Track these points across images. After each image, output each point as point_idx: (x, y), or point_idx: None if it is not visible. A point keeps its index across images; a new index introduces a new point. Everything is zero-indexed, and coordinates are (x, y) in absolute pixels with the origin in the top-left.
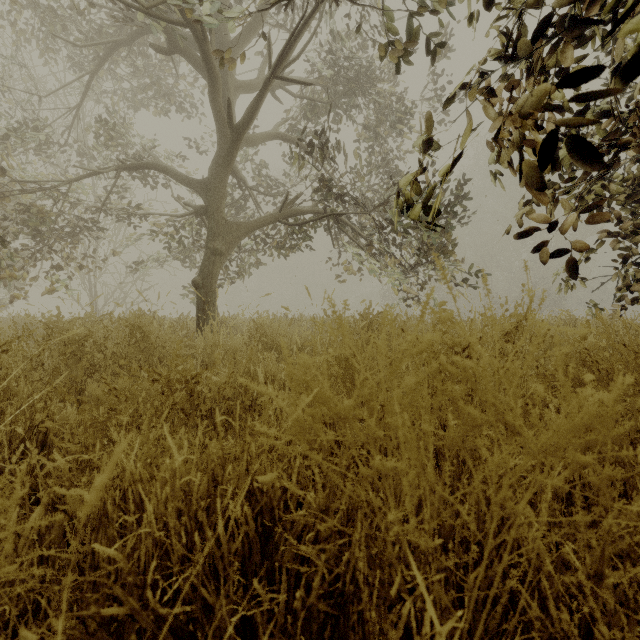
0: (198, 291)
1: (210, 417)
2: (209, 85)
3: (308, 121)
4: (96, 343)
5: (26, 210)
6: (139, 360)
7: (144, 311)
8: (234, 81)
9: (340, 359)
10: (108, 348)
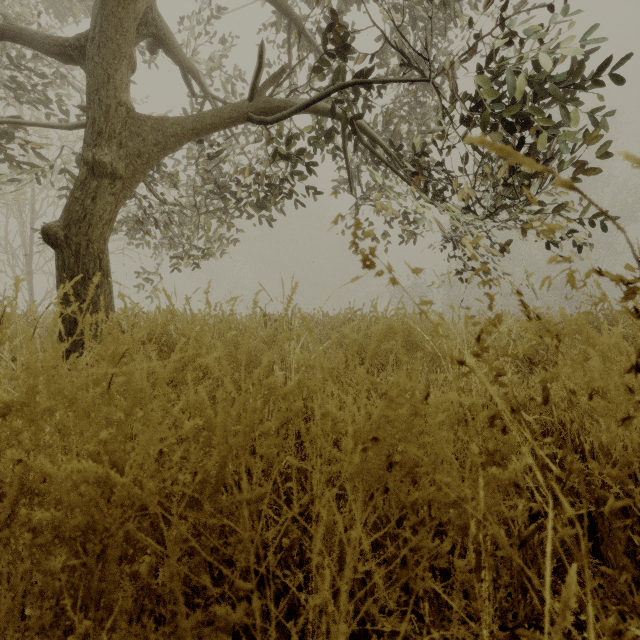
0: (57, 253)
1: None
2: None
3: None
4: None
5: None
6: None
7: None
8: None
9: None
10: None
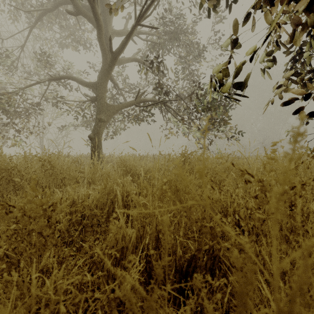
0: (91, 141)
1: (87, 219)
2: (97, 29)
3: (151, 53)
4: (20, 171)
5: (0, 98)
6: (49, 181)
7: (60, 152)
8: (111, 29)
9: (172, 184)
10: (24, 174)
